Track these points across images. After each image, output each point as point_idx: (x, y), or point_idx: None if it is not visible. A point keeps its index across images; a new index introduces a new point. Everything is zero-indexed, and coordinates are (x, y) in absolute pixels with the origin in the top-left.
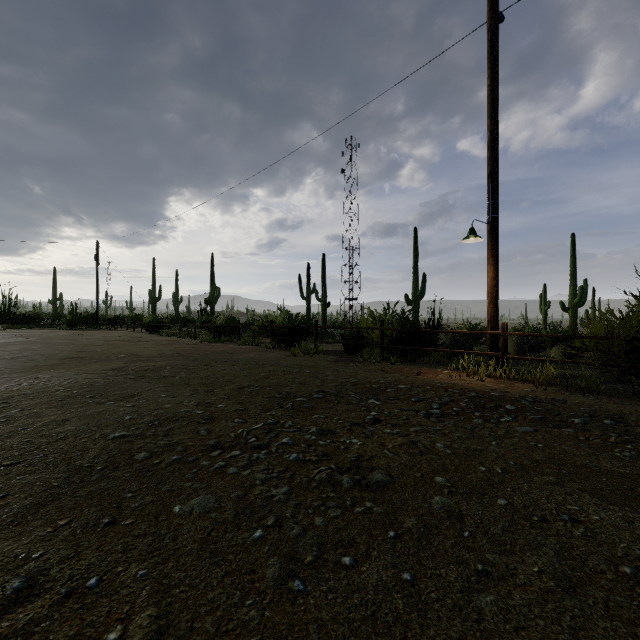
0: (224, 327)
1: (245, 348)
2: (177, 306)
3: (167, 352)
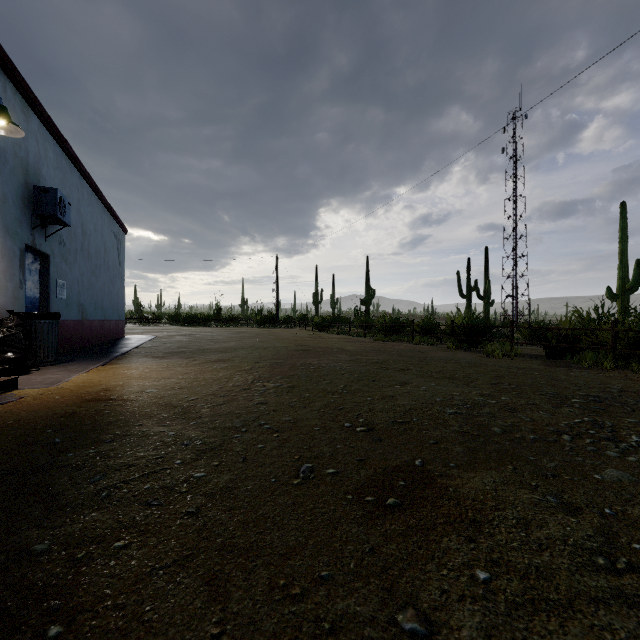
0: (391, 327)
1: (424, 347)
2: (334, 307)
3: (365, 348)
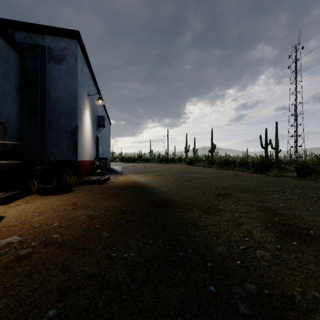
0: (224, 163)
1: (239, 172)
2: (194, 153)
3: (212, 172)
